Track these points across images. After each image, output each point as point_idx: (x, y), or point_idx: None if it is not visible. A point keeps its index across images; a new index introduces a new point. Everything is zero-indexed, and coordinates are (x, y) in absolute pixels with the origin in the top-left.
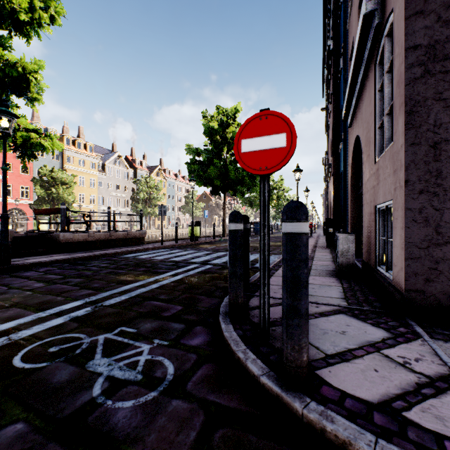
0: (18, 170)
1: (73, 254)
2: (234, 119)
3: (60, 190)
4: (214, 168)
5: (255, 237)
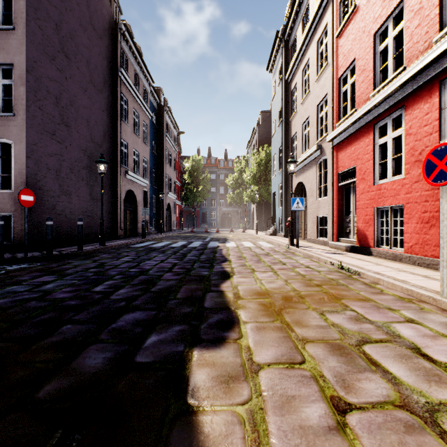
0: None
1: None
2: None
3: None
4: None
5: None
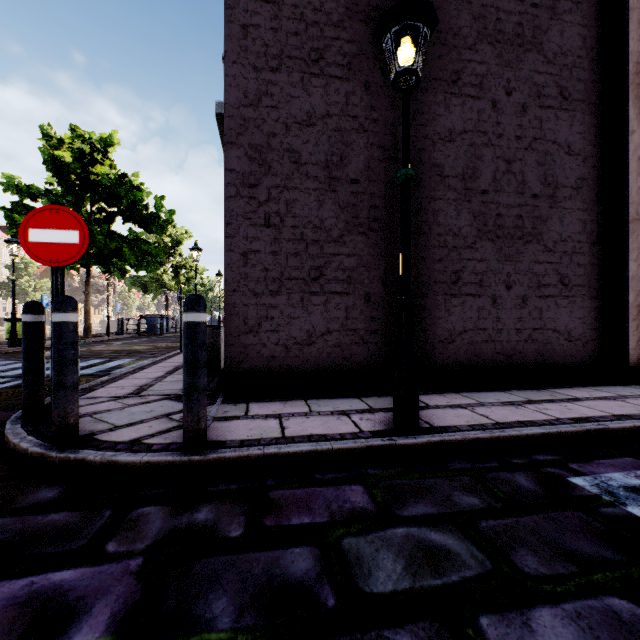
0: None
1: None
2: (105, 154)
3: None
4: None
5: (146, 337)
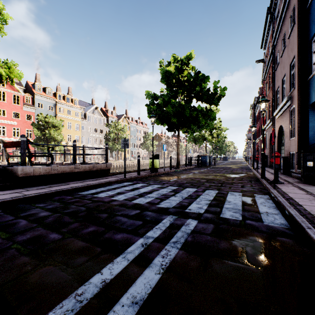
0: (24, 118)
1: (24, 192)
2: (188, 65)
3: (51, 131)
4: (171, 107)
5: (204, 168)
